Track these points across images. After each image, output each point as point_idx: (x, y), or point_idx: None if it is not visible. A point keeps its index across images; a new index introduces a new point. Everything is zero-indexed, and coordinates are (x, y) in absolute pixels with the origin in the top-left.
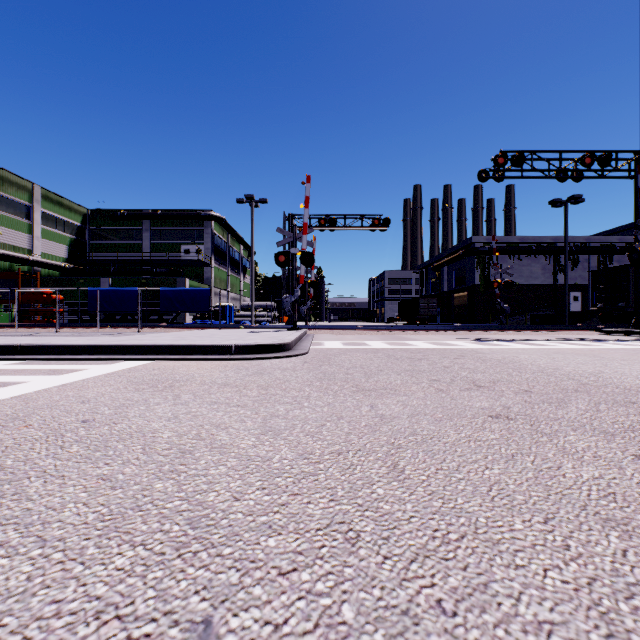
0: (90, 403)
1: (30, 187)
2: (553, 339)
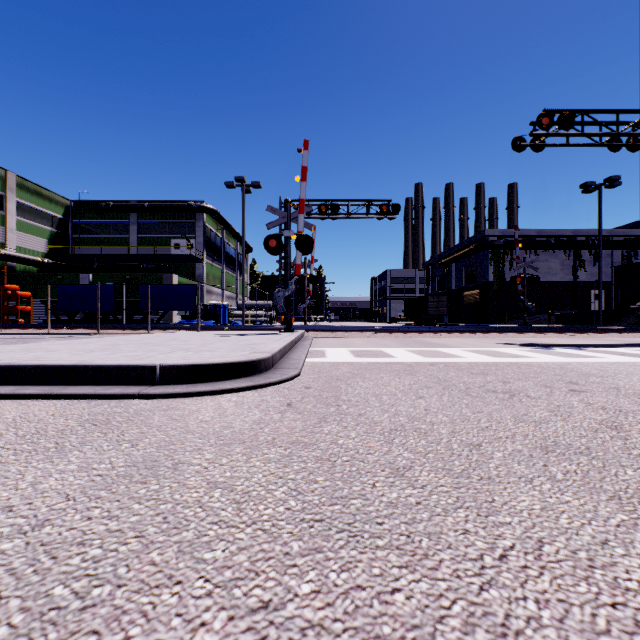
0: None
1: (3, 174)
2: (626, 344)
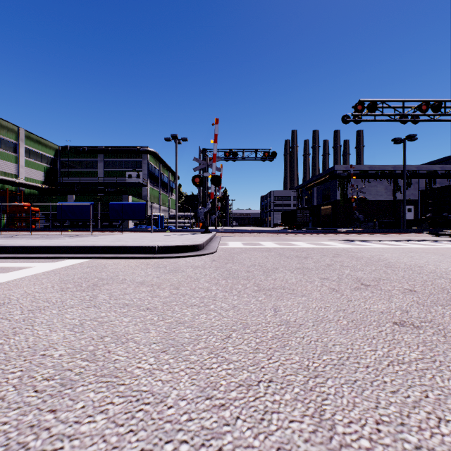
0: (8, 305)
1: (16, 130)
2: (400, 240)
